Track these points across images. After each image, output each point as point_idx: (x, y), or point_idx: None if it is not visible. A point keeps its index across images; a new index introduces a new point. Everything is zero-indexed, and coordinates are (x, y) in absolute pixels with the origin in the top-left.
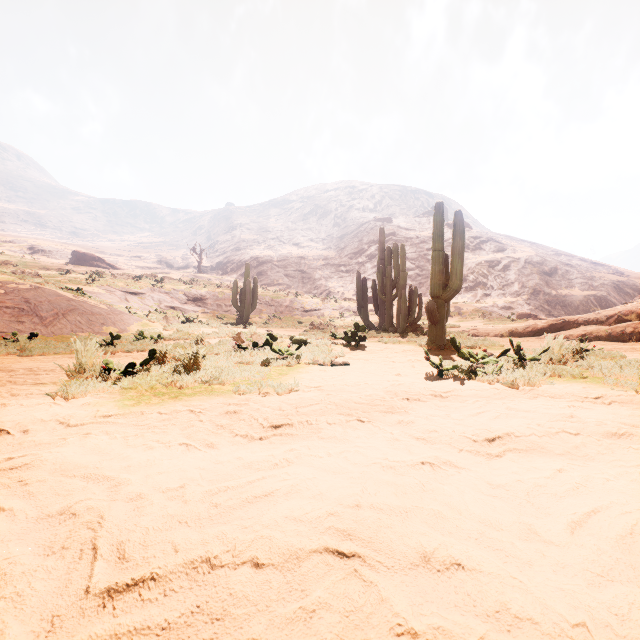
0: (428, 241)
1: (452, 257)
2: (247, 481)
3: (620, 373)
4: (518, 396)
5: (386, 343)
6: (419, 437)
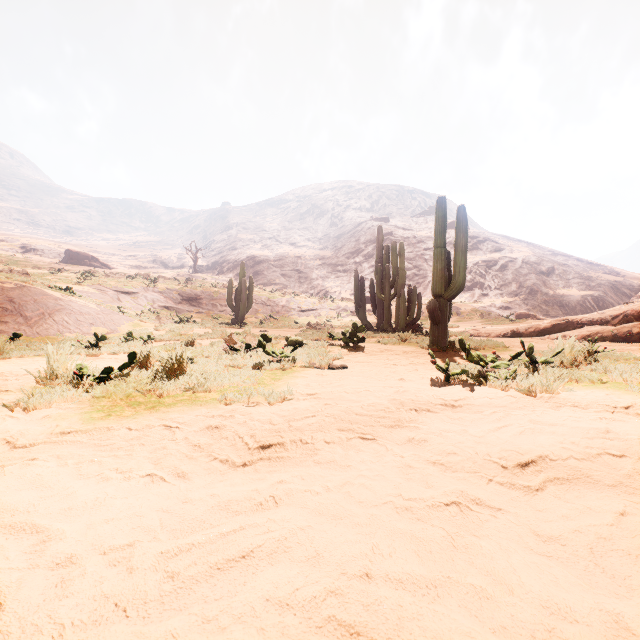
0: (425, 241)
1: (455, 254)
2: (219, 533)
3: None
4: (538, 405)
5: (386, 344)
6: (436, 462)
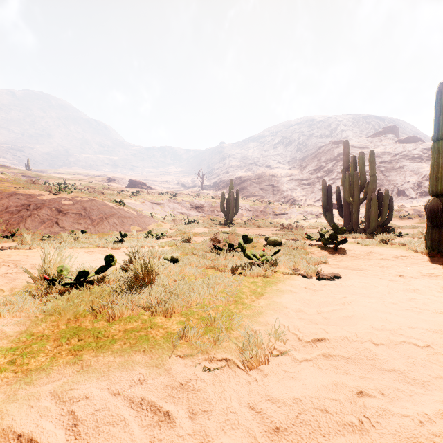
0: (380, 155)
1: None
2: None
3: None
4: None
5: (367, 246)
6: None
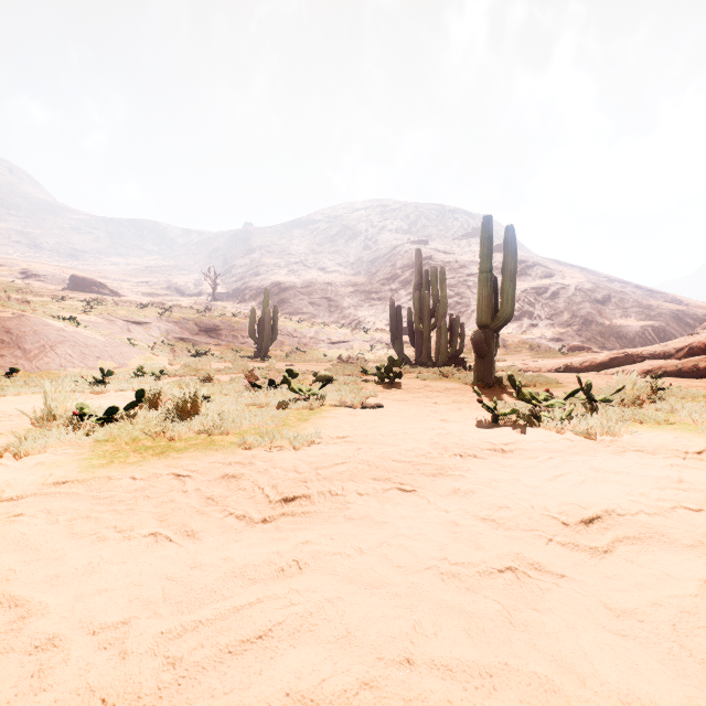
0: (468, 266)
1: (502, 280)
2: (232, 607)
3: None
4: (599, 450)
5: (425, 380)
6: (486, 517)
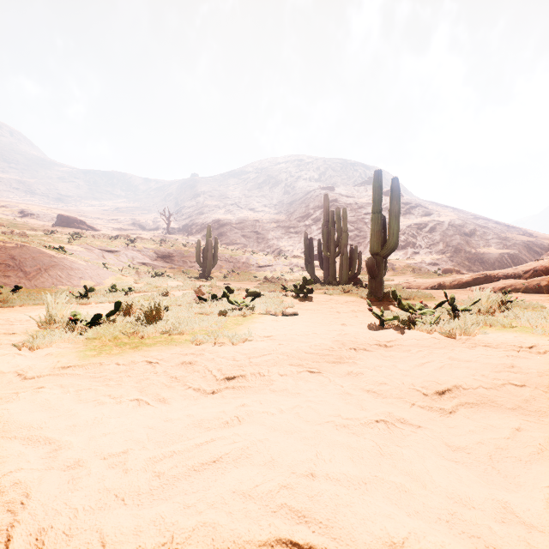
0: (365, 206)
1: (389, 219)
2: (195, 444)
3: (546, 323)
4: (457, 345)
5: (331, 295)
6: (369, 390)
